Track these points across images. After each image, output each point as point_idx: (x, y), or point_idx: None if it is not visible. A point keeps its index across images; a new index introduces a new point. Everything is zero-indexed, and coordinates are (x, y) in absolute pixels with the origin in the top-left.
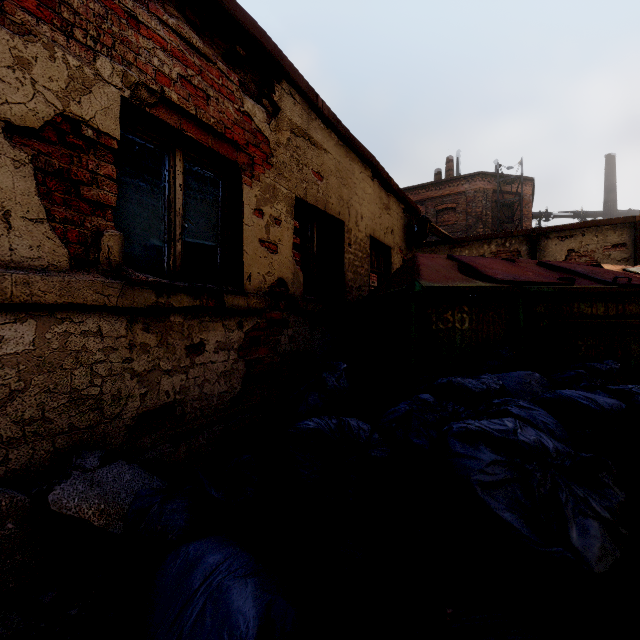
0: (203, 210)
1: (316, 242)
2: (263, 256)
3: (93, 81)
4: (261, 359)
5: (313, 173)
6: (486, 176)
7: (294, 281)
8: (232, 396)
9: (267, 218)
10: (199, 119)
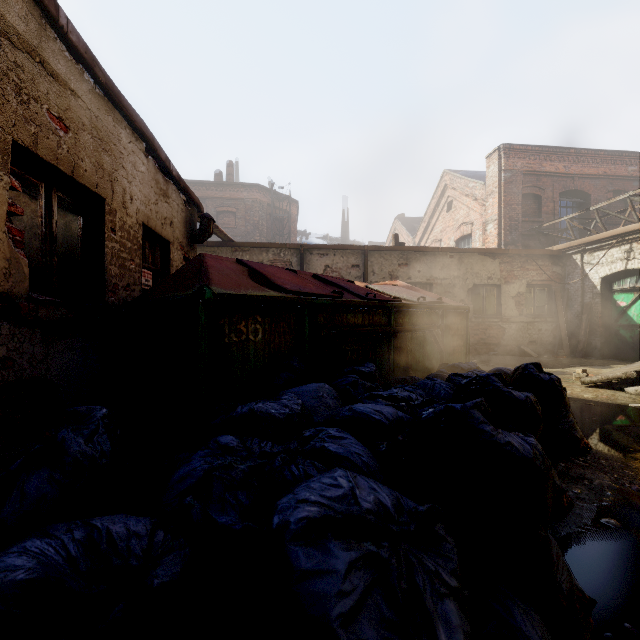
0: None
1: (57, 218)
2: None
3: None
4: None
5: (50, 116)
6: (262, 189)
7: (10, 271)
8: None
9: None
10: None
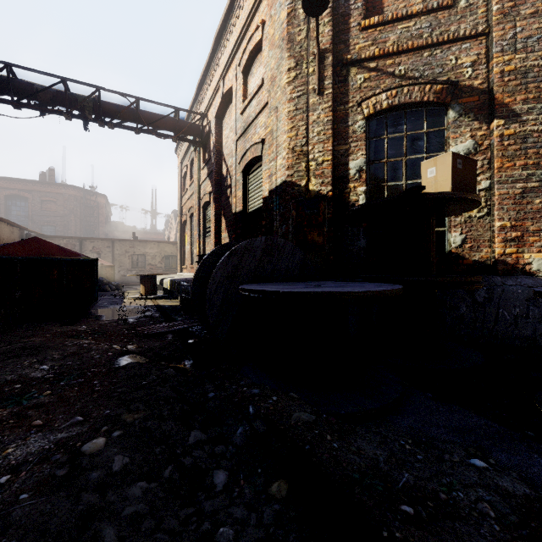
0: None
1: None
2: None
3: None
4: None
5: None
6: (77, 188)
7: None
8: None
9: None
10: None
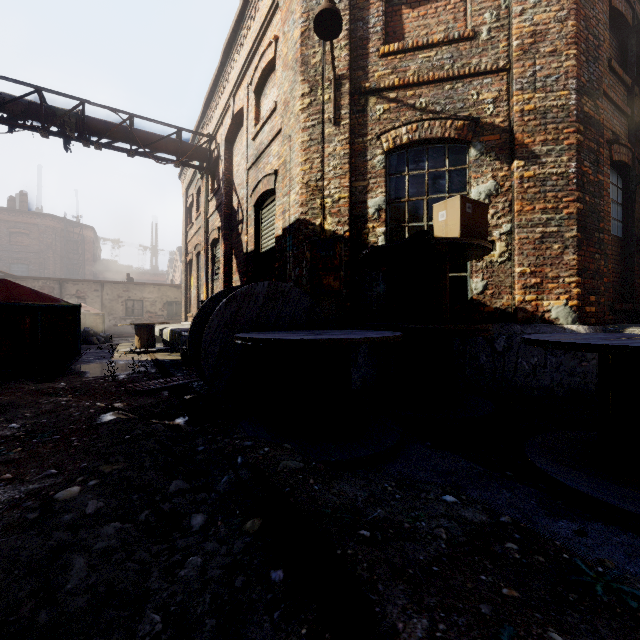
0: None
1: None
2: None
3: None
4: None
5: None
6: (56, 218)
7: None
8: None
9: None
10: None
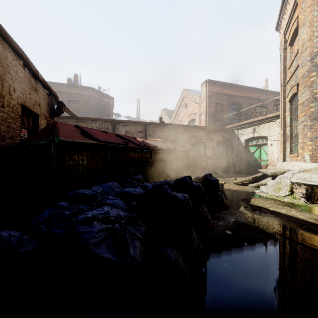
0: None
1: None
2: None
3: None
4: None
5: None
6: (94, 90)
7: None
8: None
9: None
10: None
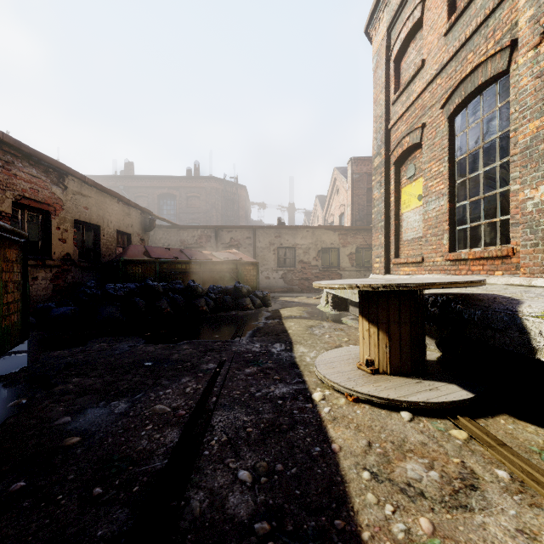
0: (34, 229)
1: (85, 235)
2: (60, 245)
3: (5, 199)
4: (59, 284)
5: (84, 208)
6: (218, 180)
7: (74, 254)
8: (48, 297)
9: (62, 230)
10: (36, 200)
